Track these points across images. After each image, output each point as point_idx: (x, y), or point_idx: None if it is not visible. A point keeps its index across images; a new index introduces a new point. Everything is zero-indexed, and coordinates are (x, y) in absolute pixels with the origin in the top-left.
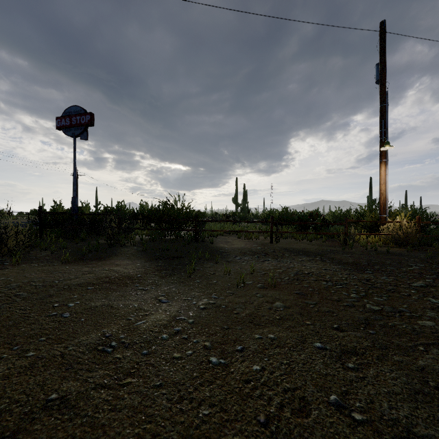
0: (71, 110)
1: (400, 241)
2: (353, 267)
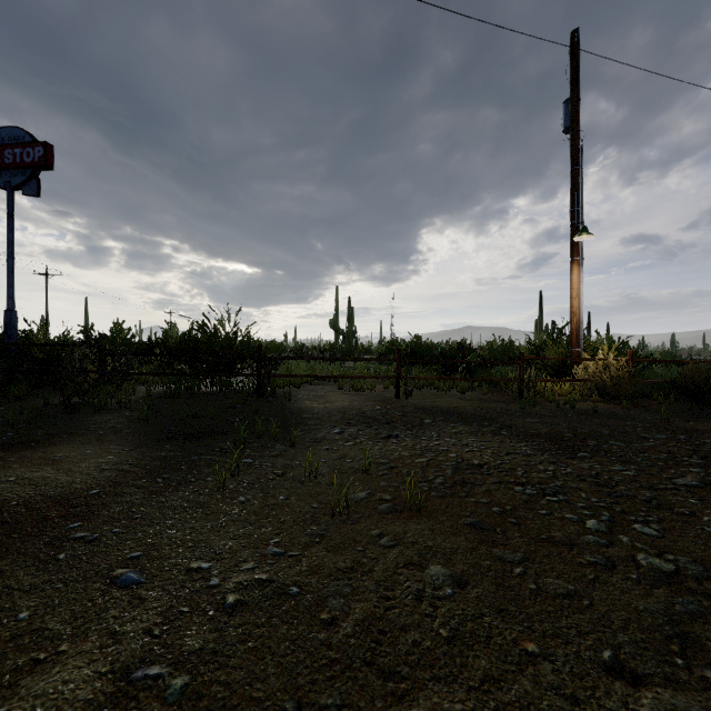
0: (3, 135)
1: (605, 392)
2: (554, 446)
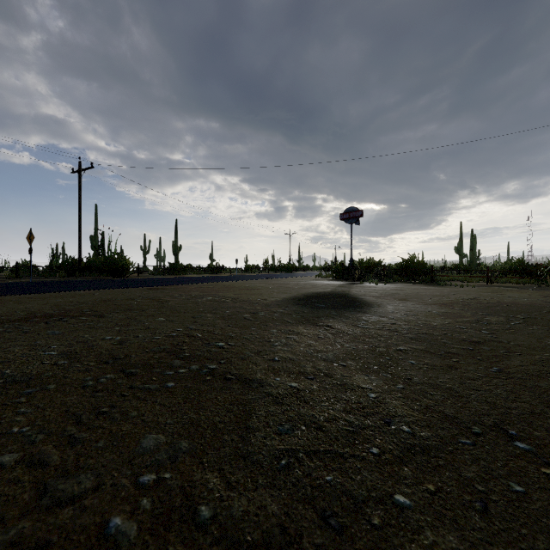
0: (349, 209)
1: None
2: (524, 289)
